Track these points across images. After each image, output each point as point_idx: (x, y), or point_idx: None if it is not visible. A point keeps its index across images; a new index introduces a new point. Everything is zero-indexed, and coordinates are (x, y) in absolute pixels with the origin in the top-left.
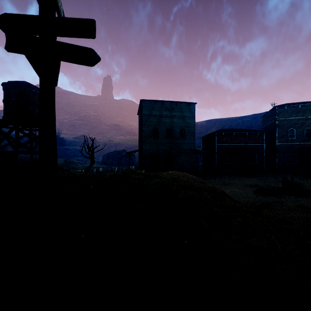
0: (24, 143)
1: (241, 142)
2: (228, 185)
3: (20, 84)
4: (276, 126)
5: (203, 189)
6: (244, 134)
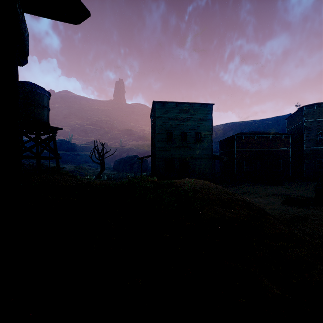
0: (28, 148)
1: (264, 146)
2: (251, 194)
3: (24, 85)
4: (303, 128)
5: (234, 204)
6: (267, 137)
